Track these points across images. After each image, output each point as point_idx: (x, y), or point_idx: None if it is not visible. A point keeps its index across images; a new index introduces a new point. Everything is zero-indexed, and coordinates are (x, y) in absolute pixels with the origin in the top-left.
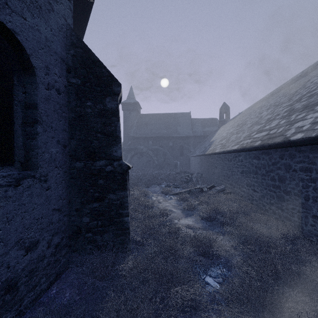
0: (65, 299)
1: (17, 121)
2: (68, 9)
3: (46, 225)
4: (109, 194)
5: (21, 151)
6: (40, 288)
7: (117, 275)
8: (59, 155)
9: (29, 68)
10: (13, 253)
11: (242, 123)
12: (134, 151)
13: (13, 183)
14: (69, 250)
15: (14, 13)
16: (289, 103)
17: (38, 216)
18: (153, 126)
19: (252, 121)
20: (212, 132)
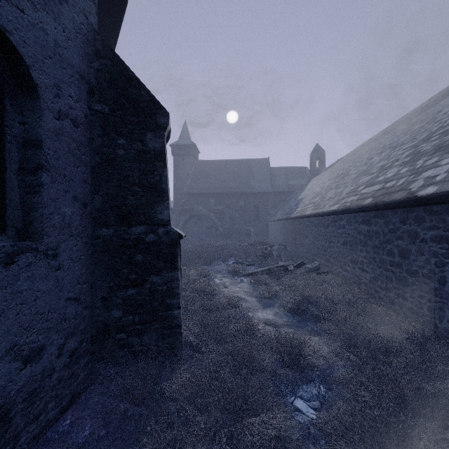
0: (84, 435)
1: (11, 166)
2: (91, 2)
3: (56, 323)
4: (150, 276)
5: (16, 212)
6: (46, 418)
7: (162, 397)
8: (77, 217)
9: (29, 86)
10: (3, 366)
11: (344, 173)
12: (190, 213)
13: (3, 259)
14: (92, 358)
15: (4, 1)
16: (413, 144)
17: (43, 309)
18: (216, 178)
19: (357, 170)
20: (300, 187)
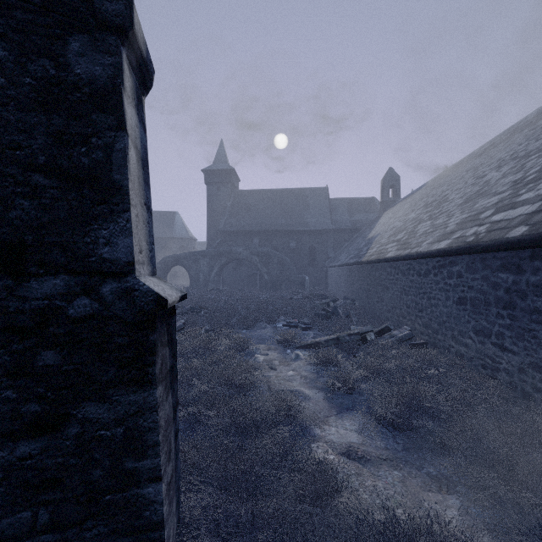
0: None
1: None
2: None
3: None
4: (81, 404)
5: None
6: None
7: None
8: None
9: None
10: None
11: (437, 200)
12: (227, 256)
13: None
14: None
15: None
16: None
17: None
18: (260, 213)
19: (463, 193)
20: (369, 223)
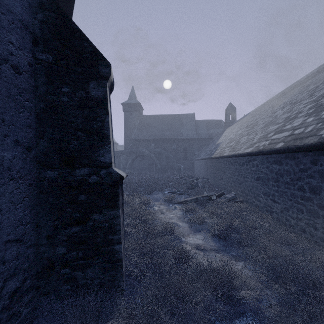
0: None
1: None
2: None
3: None
4: (93, 214)
5: None
6: None
7: None
8: (19, 161)
9: None
10: None
11: (252, 124)
12: (136, 154)
13: None
14: (37, 293)
15: None
16: (312, 99)
17: None
18: (155, 128)
19: (264, 121)
20: (218, 134)
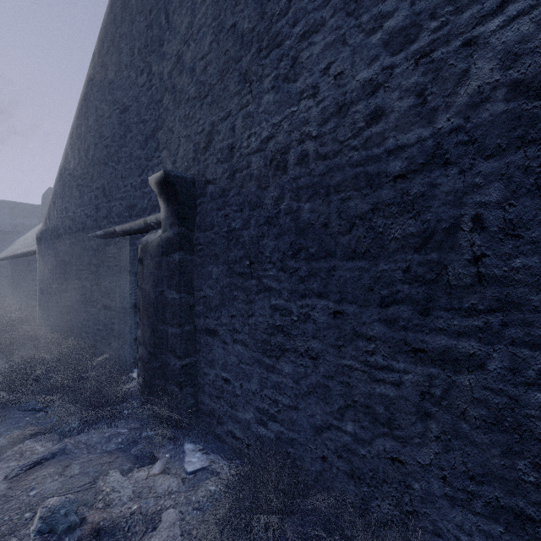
0: None
1: None
2: None
3: None
4: None
5: None
6: None
7: None
8: None
9: None
10: None
11: None
12: None
13: None
14: None
15: None
16: None
17: None
18: None
19: None
20: (29, 228)
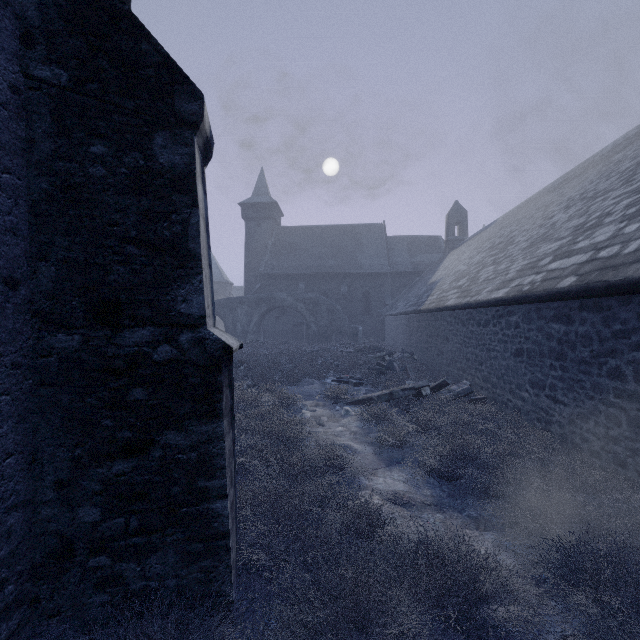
0: None
1: None
2: None
3: None
4: (163, 432)
5: None
6: None
7: None
8: None
9: None
10: None
11: (504, 242)
12: (268, 304)
13: None
14: (34, 612)
15: None
16: (633, 188)
17: None
18: (307, 253)
19: (529, 235)
20: (432, 265)
